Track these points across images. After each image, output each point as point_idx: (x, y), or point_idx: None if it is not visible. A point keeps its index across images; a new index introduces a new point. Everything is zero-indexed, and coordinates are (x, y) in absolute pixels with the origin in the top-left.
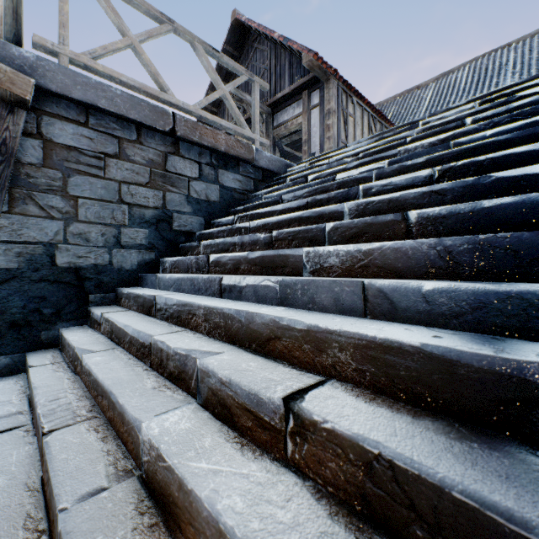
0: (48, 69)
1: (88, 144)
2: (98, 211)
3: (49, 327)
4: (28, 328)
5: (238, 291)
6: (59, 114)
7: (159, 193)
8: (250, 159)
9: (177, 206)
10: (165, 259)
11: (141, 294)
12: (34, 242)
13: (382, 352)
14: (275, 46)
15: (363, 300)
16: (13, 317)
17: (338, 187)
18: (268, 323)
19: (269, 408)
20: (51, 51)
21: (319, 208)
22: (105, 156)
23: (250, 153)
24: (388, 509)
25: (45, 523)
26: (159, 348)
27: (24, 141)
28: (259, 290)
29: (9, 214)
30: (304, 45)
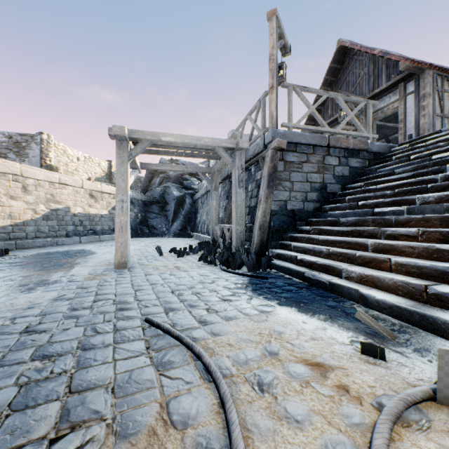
0: (286, 134)
1: (296, 159)
2: (299, 186)
3: (285, 233)
4: (279, 232)
5: (383, 213)
6: (288, 150)
7: (321, 175)
8: (366, 149)
9: (328, 181)
10: (325, 206)
11: (328, 219)
12: (281, 200)
13: (448, 218)
14: (373, 56)
15: (443, 209)
16: (276, 228)
17: (433, 164)
18: (405, 218)
19: (412, 232)
20: (287, 126)
21: (422, 177)
22: (301, 162)
23: (366, 145)
24: (446, 240)
25: (342, 263)
26: (358, 230)
27: (279, 163)
28: (395, 211)
29: (275, 190)
30: (401, 56)
